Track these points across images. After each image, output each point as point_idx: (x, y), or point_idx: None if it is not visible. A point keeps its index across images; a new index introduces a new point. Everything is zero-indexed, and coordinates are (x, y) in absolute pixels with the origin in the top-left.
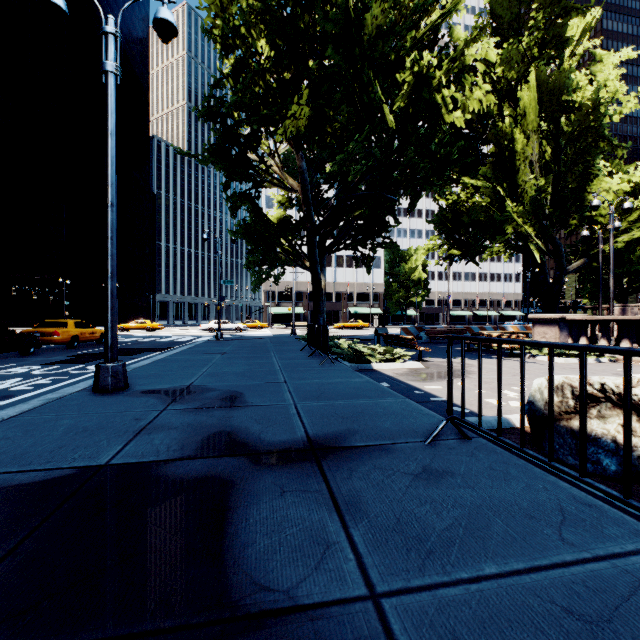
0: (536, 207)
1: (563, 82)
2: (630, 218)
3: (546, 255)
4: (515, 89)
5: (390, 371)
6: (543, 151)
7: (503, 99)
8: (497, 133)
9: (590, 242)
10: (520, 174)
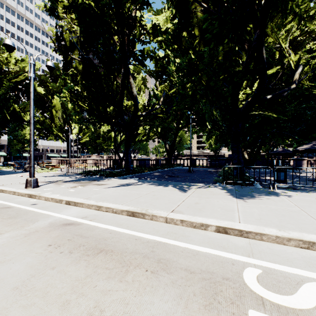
0: (61, 129)
1: (65, 102)
2: (86, 134)
3: (67, 141)
4: (58, 93)
5: (8, 170)
6: (63, 115)
7: (54, 95)
8: (51, 104)
9: (78, 139)
10: (56, 120)
